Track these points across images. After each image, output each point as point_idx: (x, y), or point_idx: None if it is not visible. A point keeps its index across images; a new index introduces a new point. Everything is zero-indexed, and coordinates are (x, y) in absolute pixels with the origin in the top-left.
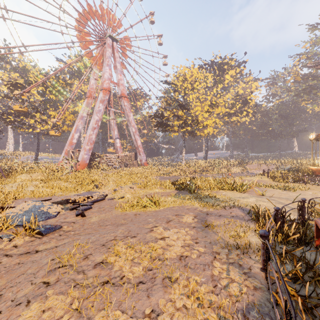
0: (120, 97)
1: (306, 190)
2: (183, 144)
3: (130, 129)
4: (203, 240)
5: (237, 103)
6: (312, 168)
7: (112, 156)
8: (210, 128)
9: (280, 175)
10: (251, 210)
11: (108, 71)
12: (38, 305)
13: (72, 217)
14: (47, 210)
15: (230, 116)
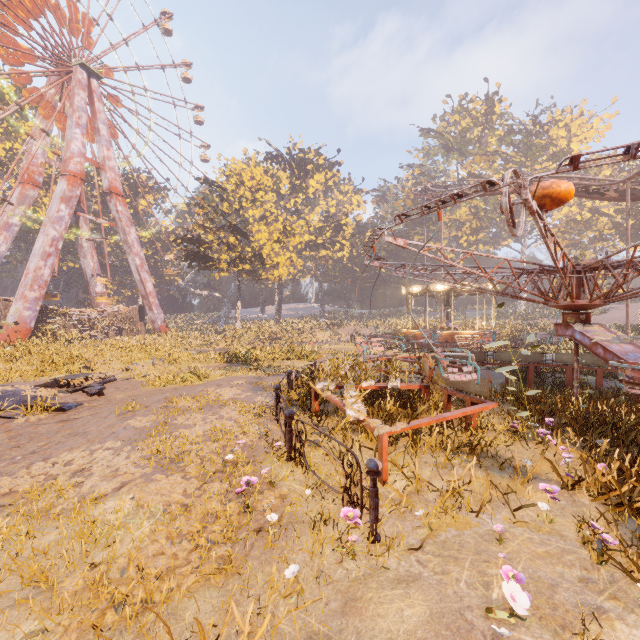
0: (108, 194)
1: None
2: (238, 293)
3: (130, 259)
4: (252, 391)
5: (327, 229)
6: (404, 331)
7: (87, 312)
8: (284, 268)
9: None
10: None
11: (80, 137)
12: (133, 420)
13: (84, 398)
14: (36, 394)
15: (316, 248)
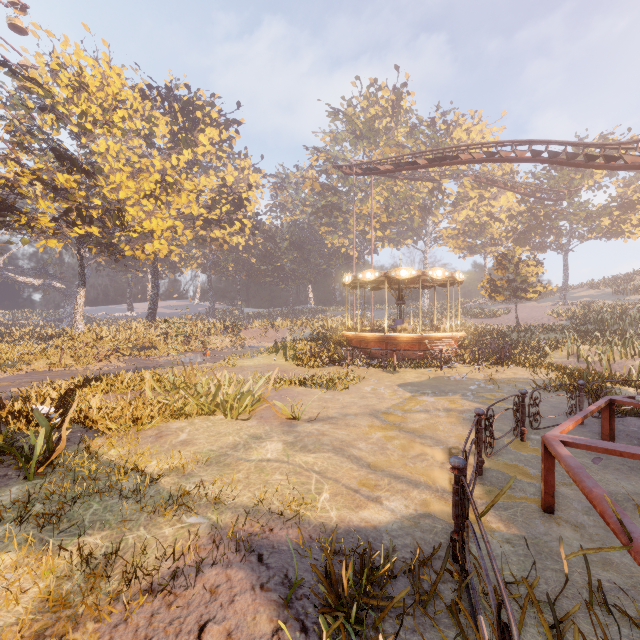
0: None
1: (359, 383)
2: (80, 276)
3: None
4: None
5: (223, 202)
6: (349, 335)
7: None
8: (162, 241)
9: (305, 351)
10: (288, 534)
11: None
12: None
13: None
14: None
15: (209, 225)
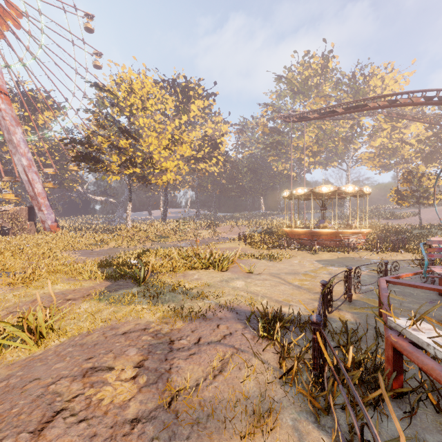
0: None
1: (290, 258)
2: (129, 196)
3: (16, 159)
4: None
5: (205, 146)
6: (286, 230)
7: None
8: (171, 174)
9: (257, 240)
10: (247, 309)
11: None
12: None
13: None
14: None
15: (197, 161)
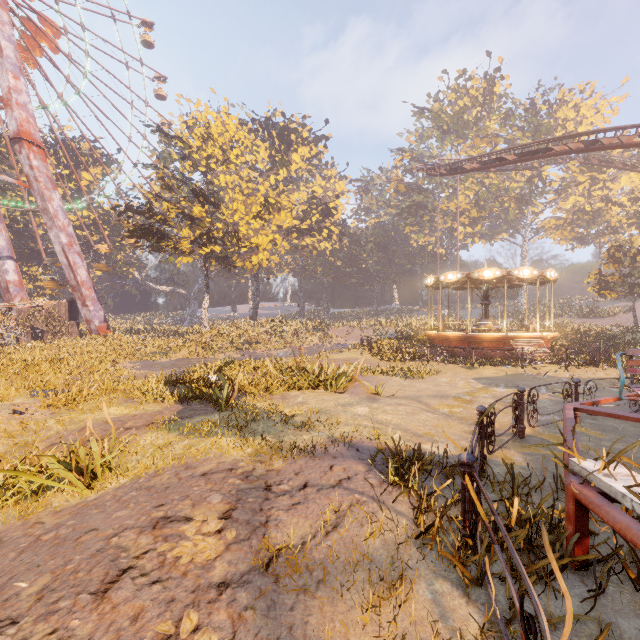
0: (16, 141)
1: (435, 375)
2: (205, 285)
3: (53, 235)
4: None
5: (313, 212)
6: (431, 334)
7: None
8: (265, 253)
9: (388, 348)
10: (373, 445)
11: None
12: None
13: None
14: None
15: (301, 234)
